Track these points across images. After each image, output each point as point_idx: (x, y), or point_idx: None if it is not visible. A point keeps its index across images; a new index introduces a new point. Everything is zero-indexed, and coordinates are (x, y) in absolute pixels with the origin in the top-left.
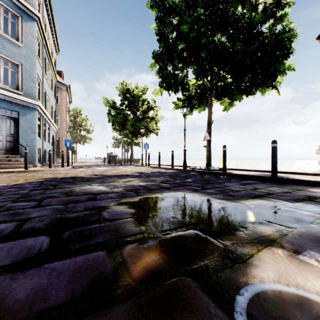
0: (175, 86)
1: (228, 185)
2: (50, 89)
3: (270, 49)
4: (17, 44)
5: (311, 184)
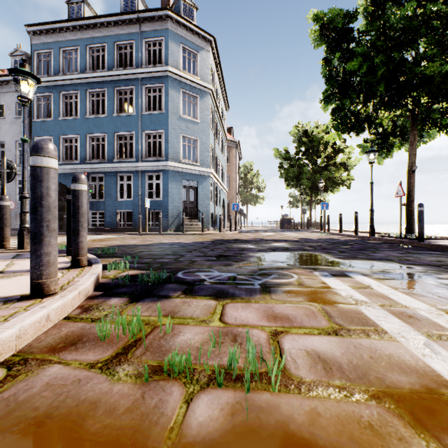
0: (357, 126)
1: (381, 252)
2: (220, 152)
3: None
4: (196, 122)
5: None
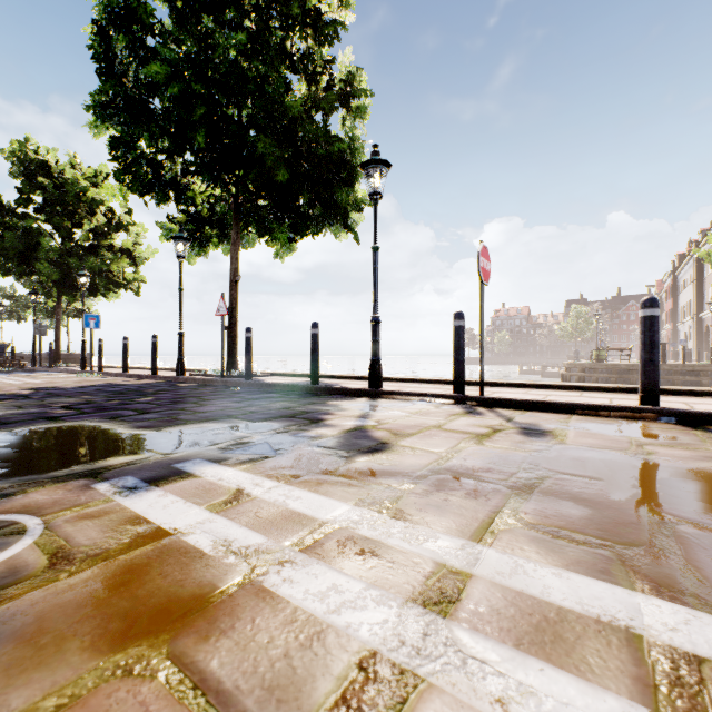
0: (159, 189)
1: (211, 403)
2: None
3: (325, 162)
4: None
5: (351, 394)
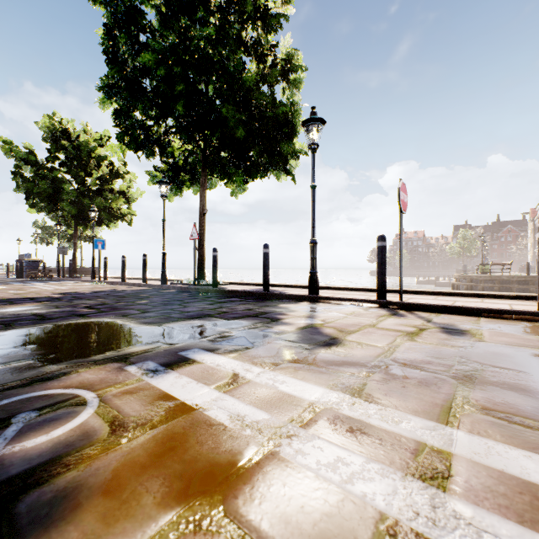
0: (148, 146)
1: (191, 305)
2: None
3: (271, 122)
4: None
5: (294, 299)
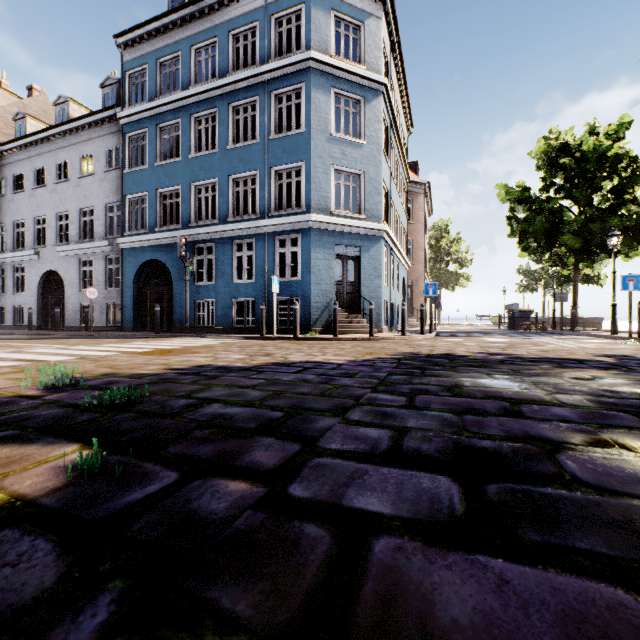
0: None
1: None
2: (399, 199)
3: None
4: (359, 143)
5: None
